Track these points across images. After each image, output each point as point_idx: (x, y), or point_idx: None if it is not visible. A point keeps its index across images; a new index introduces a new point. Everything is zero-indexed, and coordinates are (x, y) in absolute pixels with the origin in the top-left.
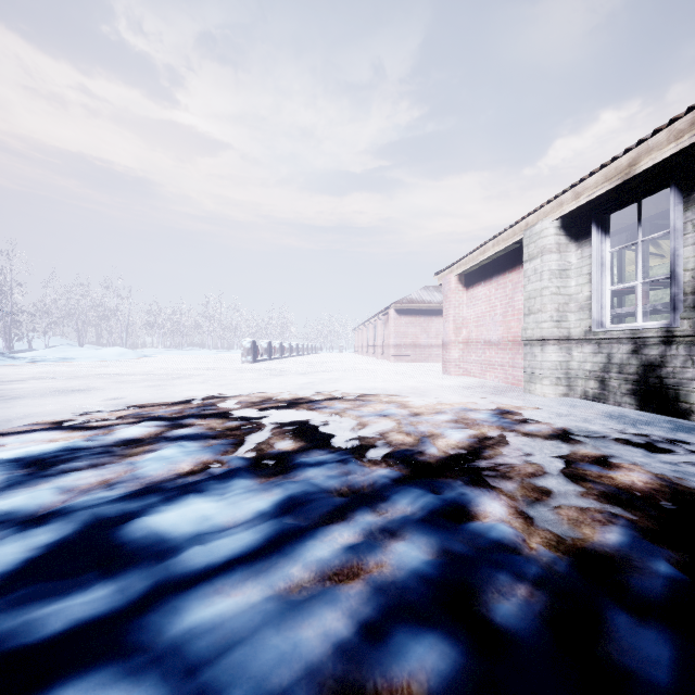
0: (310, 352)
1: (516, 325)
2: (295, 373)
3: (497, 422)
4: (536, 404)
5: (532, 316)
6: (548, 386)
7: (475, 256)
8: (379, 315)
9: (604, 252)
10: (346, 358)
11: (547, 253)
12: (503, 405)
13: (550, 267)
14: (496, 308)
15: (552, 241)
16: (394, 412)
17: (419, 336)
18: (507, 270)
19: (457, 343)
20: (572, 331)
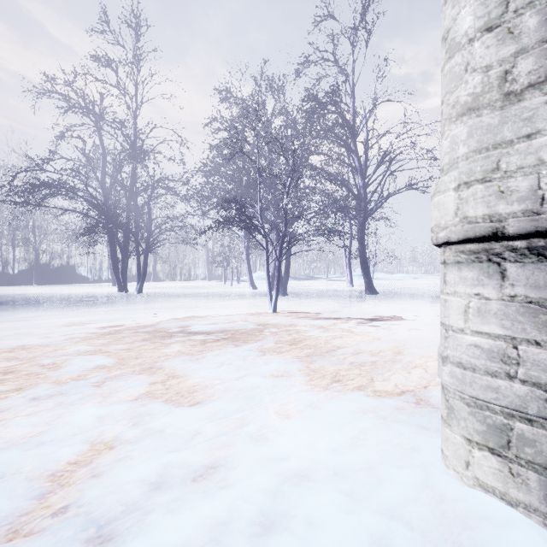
0: None
1: None
2: None
3: None
4: None
5: None
6: None
7: None
8: None
9: None
10: None
11: None
12: None
13: None
14: None
15: None
16: None
17: None
18: None
19: None
20: None
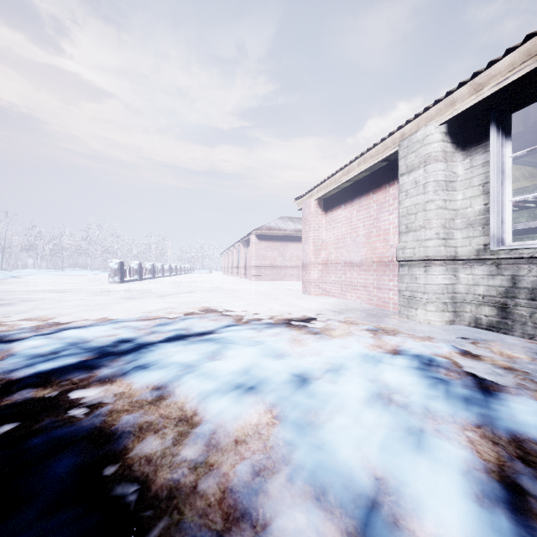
0: (183, 272)
1: (382, 245)
2: (156, 294)
3: (456, 404)
4: (436, 338)
5: (412, 234)
6: (434, 312)
7: (337, 178)
8: (242, 241)
9: (504, 157)
10: (214, 278)
11: (433, 162)
12: (403, 344)
13: (435, 178)
14: (359, 230)
15: (438, 148)
16: (268, 376)
17: (277, 258)
18: (371, 191)
19: (317, 264)
20: (459, 250)
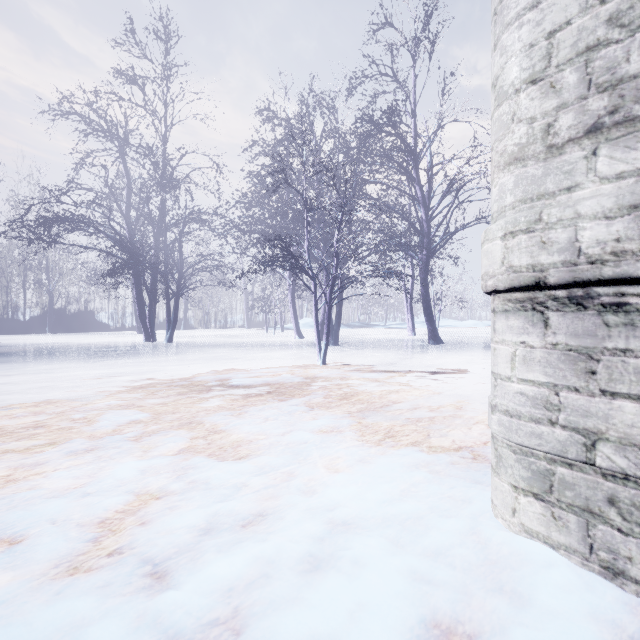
0: None
1: None
2: None
3: None
4: None
5: None
6: None
7: None
8: None
9: None
10: None
11: None
12: None
13: None
14: None
15: None
16: None
17: None
18: None
19: None
20: None
